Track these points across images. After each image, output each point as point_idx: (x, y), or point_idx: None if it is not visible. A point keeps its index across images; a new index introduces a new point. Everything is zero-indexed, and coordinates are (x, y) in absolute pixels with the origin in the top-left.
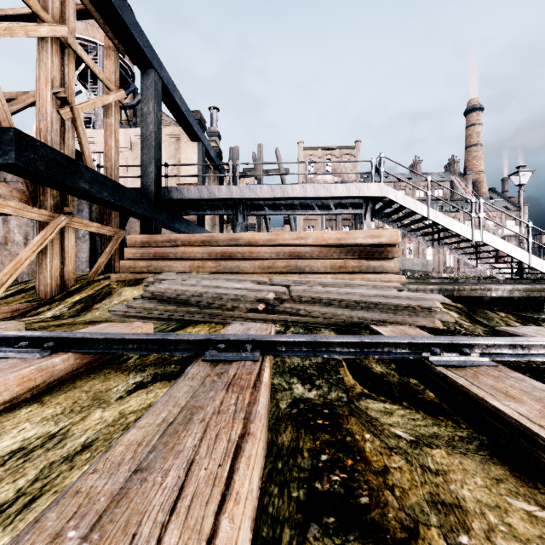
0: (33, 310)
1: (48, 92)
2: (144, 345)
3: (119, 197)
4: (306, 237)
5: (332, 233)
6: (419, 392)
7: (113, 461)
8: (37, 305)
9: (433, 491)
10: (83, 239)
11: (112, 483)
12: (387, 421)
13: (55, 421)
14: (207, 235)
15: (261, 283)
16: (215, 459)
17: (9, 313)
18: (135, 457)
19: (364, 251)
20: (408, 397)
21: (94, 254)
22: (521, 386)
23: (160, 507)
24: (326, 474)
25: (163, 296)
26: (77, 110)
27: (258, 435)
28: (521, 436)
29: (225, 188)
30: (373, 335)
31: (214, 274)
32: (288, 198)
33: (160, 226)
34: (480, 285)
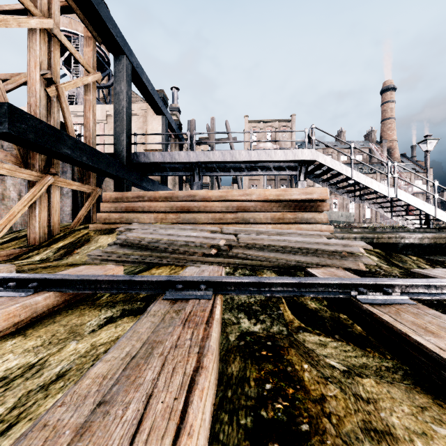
0: (24, 254)
1: (37, 73)
2: (114, 285)
3: (96, 160)
4: (251, 193)
5: (272, 191)
6: (348, 326)
7: (80, 394)
8: (28, 250)
9: (366, 419)
10: (66, 196)
11: (78, 416)
12: (322, 352)
13: (35, 352)
14: (169, 192)
15: (214, 232)
16: (172, 392)
17: (4, 257)
18: (100, 390)
19: (298, 205)
20: (339, 330)
21: (76, 208)
22: (438, 322)
23: (119, 441)
24: (270, 402)
25: (132, 243)
26: (61, 88)
27: (210, 368)
28: (442, 368)
29: (184, 153)
30: (307, 276)
31: (174, 224)
32: (236, 162)
33: (130, 185)
34: (396, 234)
